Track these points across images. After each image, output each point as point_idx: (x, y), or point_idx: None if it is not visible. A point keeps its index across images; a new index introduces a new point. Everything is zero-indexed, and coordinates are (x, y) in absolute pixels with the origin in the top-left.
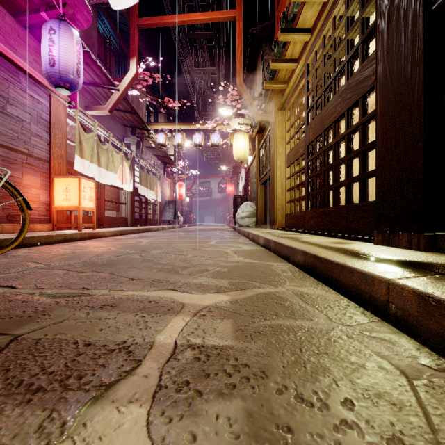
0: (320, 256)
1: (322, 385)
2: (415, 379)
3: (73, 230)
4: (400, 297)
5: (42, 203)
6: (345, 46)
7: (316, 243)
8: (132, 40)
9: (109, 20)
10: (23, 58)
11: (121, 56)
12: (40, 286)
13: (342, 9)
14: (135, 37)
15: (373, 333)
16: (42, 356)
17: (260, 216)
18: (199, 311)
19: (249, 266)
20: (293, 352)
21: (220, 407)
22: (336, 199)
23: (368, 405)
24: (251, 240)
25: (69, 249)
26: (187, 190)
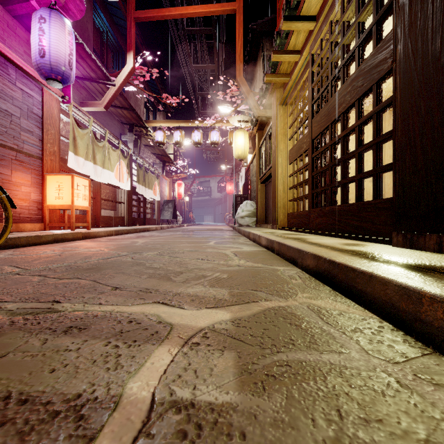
0: (338, 262)
1: None
2: None
3: (66, 230)
4: None
5: (33, 201)
6: (355, 30)
7: (326, 244)
8: (128, 34)
9: (105, 14)
10: (13, 49)
11: (118, 52)
12: (3, 297)
13: None
14: (131, 31)
15: (434, 377)
16: None
17: (260, 215)
18: (191, 338)
19: (252, 271)
20: (329, 417)
21: None
22: (344, 197)
23: None
24: (252, 241)
25: (58, 250)
26: (186, 190)
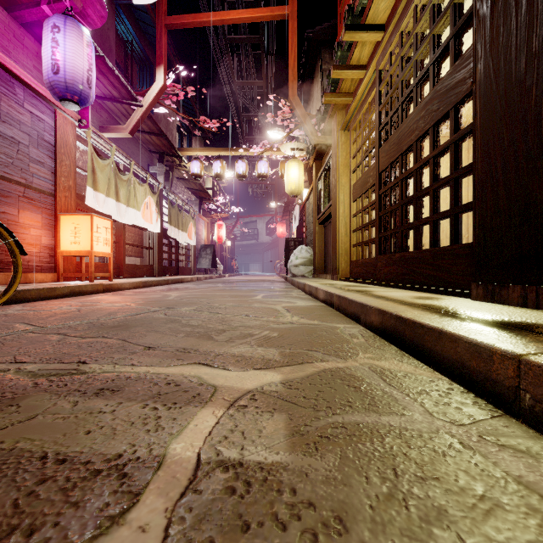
0: (405, 317)
1: None
2: None
3: (84, 281)
4: (541, 384)
5: (45, 247)
6: (430, 43)
7: (394, 298)
8: (159, 44)
9: (130, 20)
10: (20, 63)
11: (145, 65)
12: (21, 358)
13: None
14: (162, 40)
15: (501, 438)
16: None
17: (318, 264)
18: (237, 400)
19: (306, 329)
20: (384, 475)
21: None
22: (417, 242)
23: None
24: (307, 294)
25: (75, 305)
26: (228, 232)
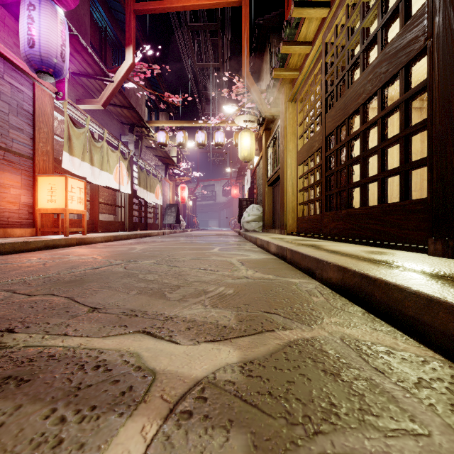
0: (374, 277)
1: None
2: None
3: (60, 235)
4: None
5: (24, 205)
6: (378, 9)
7: (348, 252)
8: (128, 27)
9: (104, 8)
10: (1, 40)
11: (118, 48)
12: None
13: None
14: (131, 24)
15: None
16: None
17: (267, 220)
18: (180, 400)
19: (262, 285)
20: None
21: None
22: (364, 199)
23: None
24: (259, 247)
25: (44, 258)
26: (190, 193)
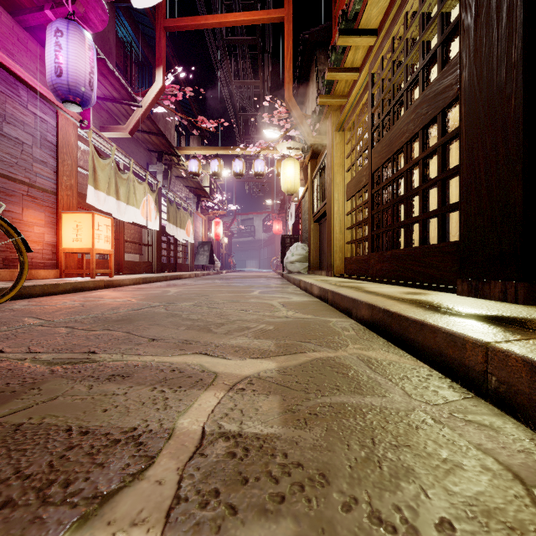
0: (392, 311)
1: (407, 496)
2: (535, 486)
3: (85, 277)
4: (504, 368)
5: (47, 244)
6: (419, 50)
7: (384, 293)
8: (158, 46)
9: (130, 22)
10: (23, 66)
11: (145, 66)
12: (35, 348)
13: (416, 4)
14: (161, 43)
15: (468, 415)
16: (19, 450)
17: (313, 260)
18: (236, 384)
19: (301, 323)
20: (363, 443)
21: (263, 533)
22: (408, 239)
23: (474, 529)
24: (303, 290)
25: (79, 300)
26: (225, 229)
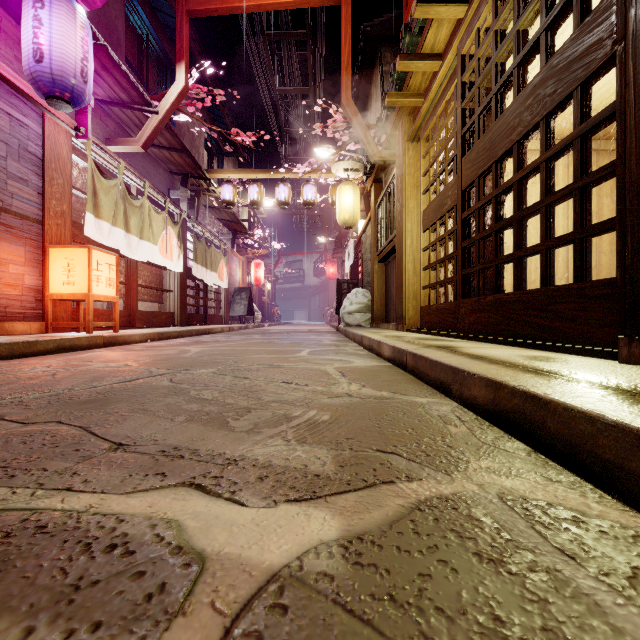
0: (546, 398)
1: None
2: None
3: (82, 332)
4: None
5: (29, 288)
6: (541, 2)
7: (499, 358)
8: (179, 35)
9: (145, 8)
10: None
11: (165, 66)
12: None
13: None
14: (183, 31)
15: None
16: None
17: (378, 310)
18: (242, 610)
19: (372, 407)
20: None
21: None
22: (520, 279)
23: None
24: (367, 349)
25: (55, 365)
26: (268, 273)
